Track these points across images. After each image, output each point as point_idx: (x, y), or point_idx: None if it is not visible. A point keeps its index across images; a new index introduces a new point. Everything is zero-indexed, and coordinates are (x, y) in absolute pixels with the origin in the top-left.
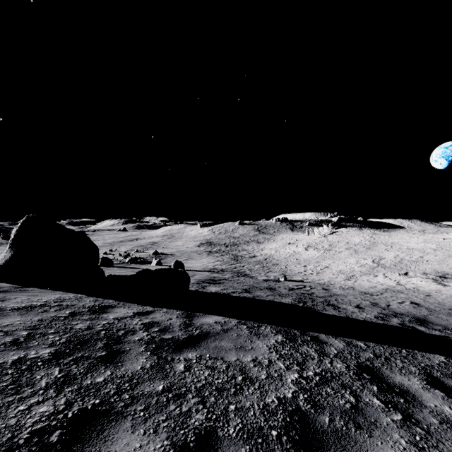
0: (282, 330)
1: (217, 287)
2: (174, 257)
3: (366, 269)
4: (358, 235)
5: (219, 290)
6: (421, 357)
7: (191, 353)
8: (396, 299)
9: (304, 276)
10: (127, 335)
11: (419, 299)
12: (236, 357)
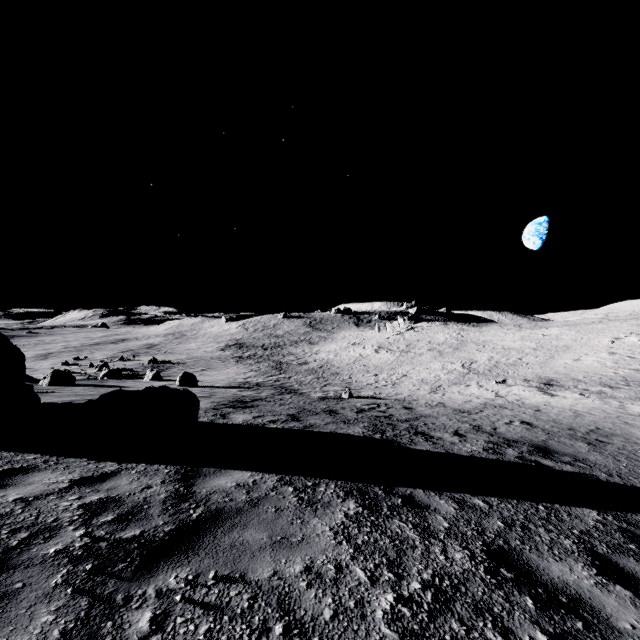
0: (355, 488)
1: (248, 413)
2: (183, 367)
3: (456, 377)
4: (442, 331)
5: (251, 419)
6: (569, 517)
7: (175, 572)
8: (502, 418)
9: (376, 389)
10: (31, 544)
11: (529, 417)
12: (273, 566)
